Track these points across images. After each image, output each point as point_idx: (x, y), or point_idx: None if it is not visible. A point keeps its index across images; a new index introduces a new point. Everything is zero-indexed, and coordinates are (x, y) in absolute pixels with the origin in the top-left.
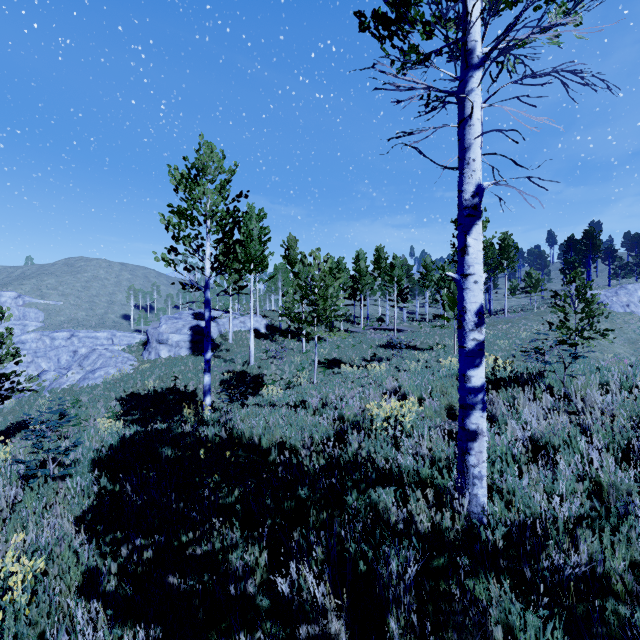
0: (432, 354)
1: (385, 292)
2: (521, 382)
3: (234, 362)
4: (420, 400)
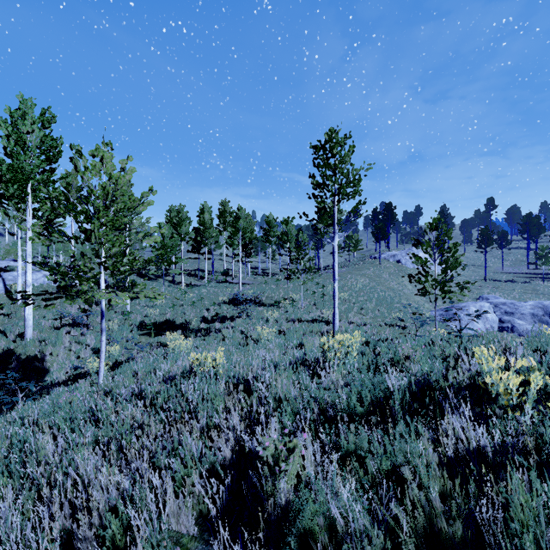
0: (280, 310)
1: (230, 246)
2: None
3: (6, 335)
4: None
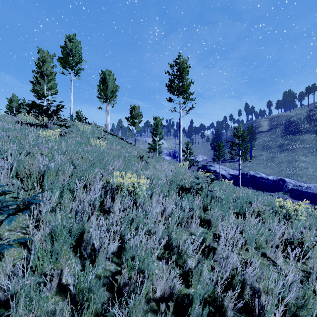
0: None
1: None
2: None
3: None
4: None
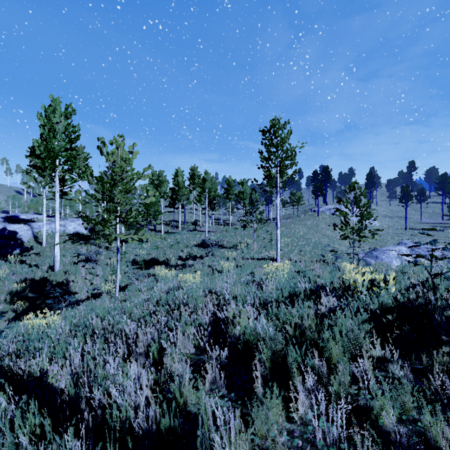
0: (238, 251)
1: (198, 202)
2: (445, 322)
3: (39, 268)
4: (271, 366)
